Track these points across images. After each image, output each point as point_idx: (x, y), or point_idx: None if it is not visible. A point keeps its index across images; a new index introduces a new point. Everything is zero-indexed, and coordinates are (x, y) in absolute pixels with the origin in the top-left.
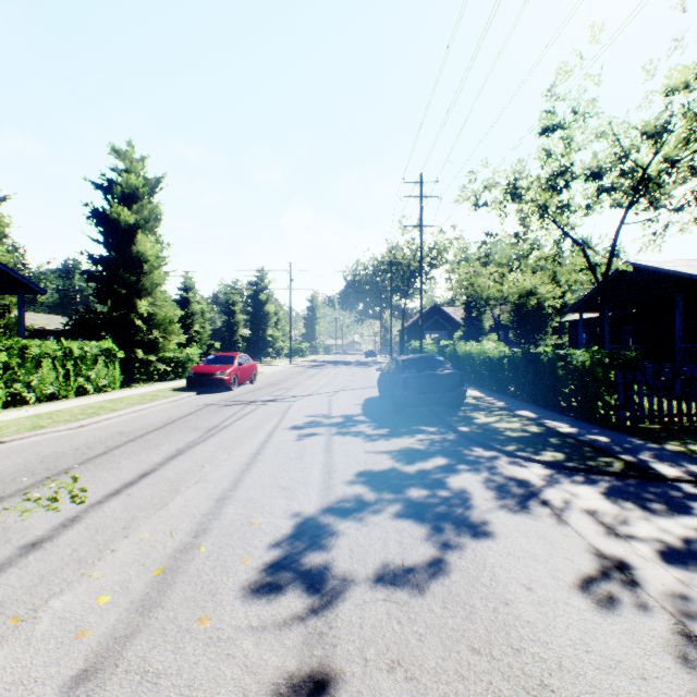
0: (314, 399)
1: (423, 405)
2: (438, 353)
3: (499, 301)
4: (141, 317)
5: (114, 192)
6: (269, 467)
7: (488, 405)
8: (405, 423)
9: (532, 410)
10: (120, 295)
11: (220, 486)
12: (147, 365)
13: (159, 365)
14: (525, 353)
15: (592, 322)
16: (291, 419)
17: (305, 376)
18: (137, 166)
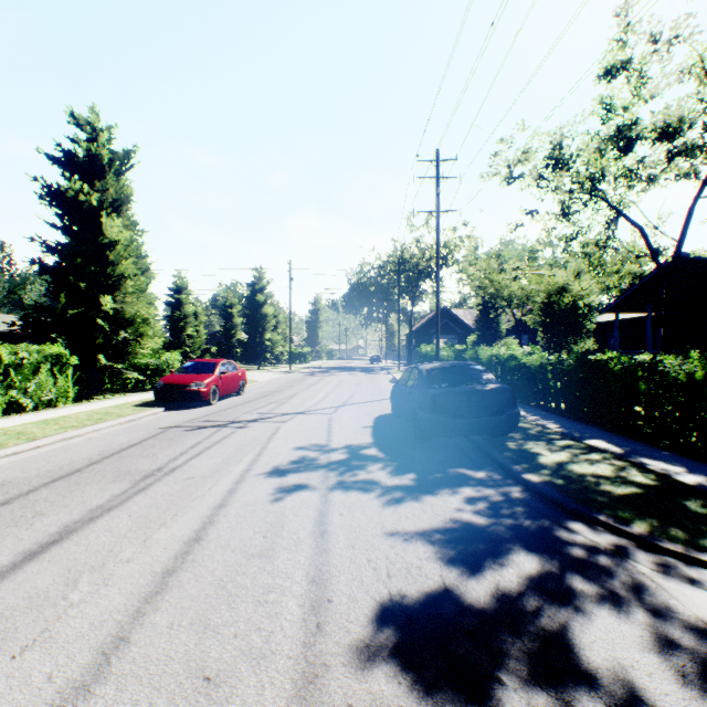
0: (310, 418)
1: (459, 434)
2: (455, 359)
3: (522, 300)
4: (106, 316)
5: (73, 166)
6: (201, 588)
7: (541, 430)
8: (436, 461)
9: (605, 437)
10: (79, 290)
11: (64, 670)
12: (119, 373)
13: (128, 373)
14: (581, 359)
15: (623, 325)
16: (273, 455)
17: (303, 385)
18: (102, 136)
